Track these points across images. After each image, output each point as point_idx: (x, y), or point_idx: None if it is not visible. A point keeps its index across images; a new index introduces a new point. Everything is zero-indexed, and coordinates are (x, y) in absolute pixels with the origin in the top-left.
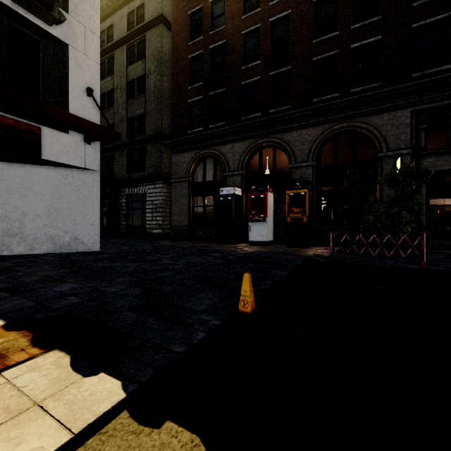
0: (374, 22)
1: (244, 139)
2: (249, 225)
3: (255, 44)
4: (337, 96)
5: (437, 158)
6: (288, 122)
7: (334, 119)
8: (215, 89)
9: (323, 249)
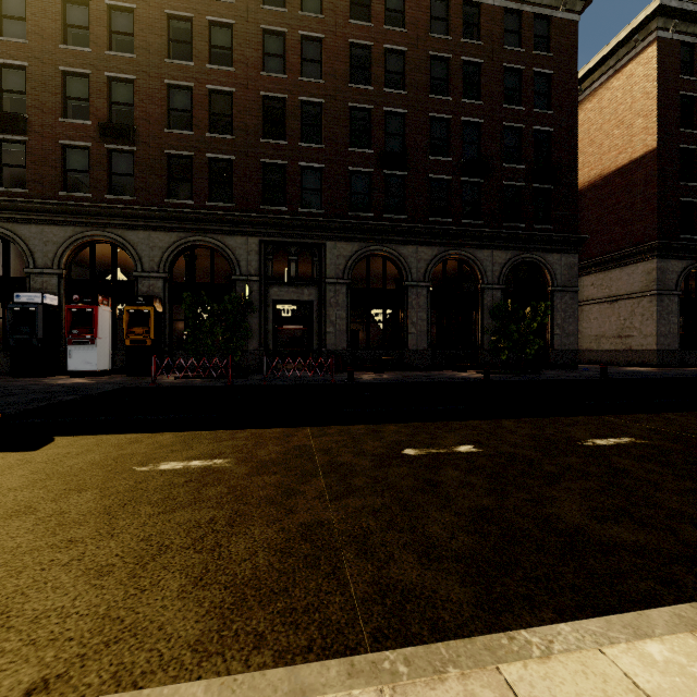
0: (229, 140)
1: (64, 224)
2: (69, 350)
3: (84, 94)
4: (193, 204)
5: (280, 288)
6: (133, 218)
7: (189, 229)
8: (8, 133)
9: (171, 376)
